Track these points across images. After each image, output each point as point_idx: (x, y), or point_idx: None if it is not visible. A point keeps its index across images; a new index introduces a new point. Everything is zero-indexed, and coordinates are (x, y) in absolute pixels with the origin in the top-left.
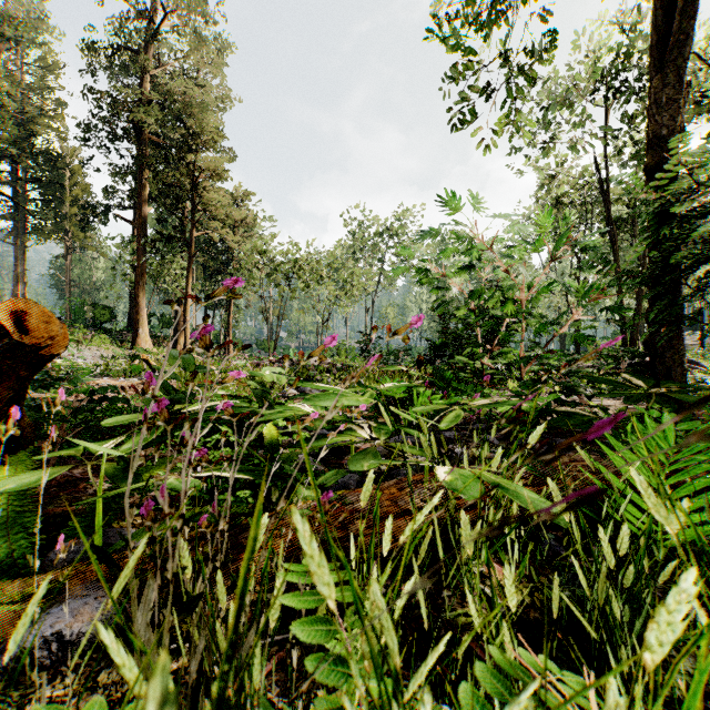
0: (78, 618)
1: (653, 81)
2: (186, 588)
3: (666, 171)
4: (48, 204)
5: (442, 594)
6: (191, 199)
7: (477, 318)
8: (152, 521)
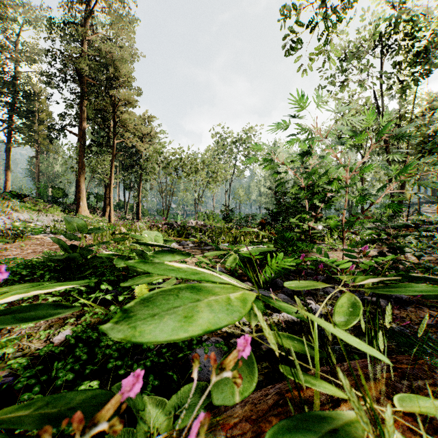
0: None
1: None
2: None
3: None
4: (24, 123)
5: None
6: (113, 119)
7: (307, 193)
8: None
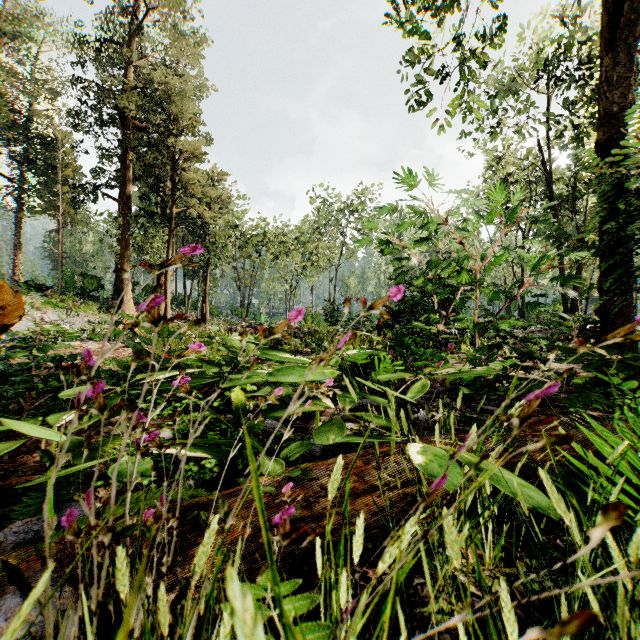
0: (12, 620)
1: (604, 61)
2: (125, 600)
3: (616, 146)
4: (42, 183)
5: (413, 581)
6: (171, 178)
7: (433, 287)
8: (72, 537)
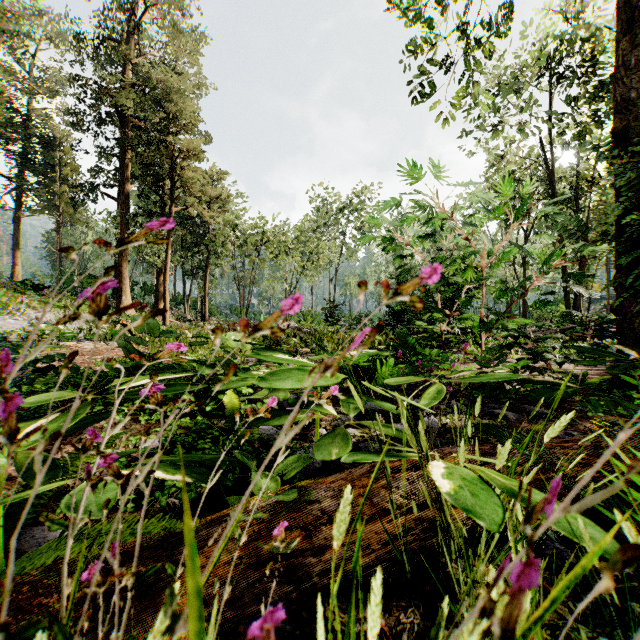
0: None
1: (621, 45)
2: None
3: (634, 135)
4: (40, 183)
5: None
6: (170, 177)
7: (437, 285)
8: None
